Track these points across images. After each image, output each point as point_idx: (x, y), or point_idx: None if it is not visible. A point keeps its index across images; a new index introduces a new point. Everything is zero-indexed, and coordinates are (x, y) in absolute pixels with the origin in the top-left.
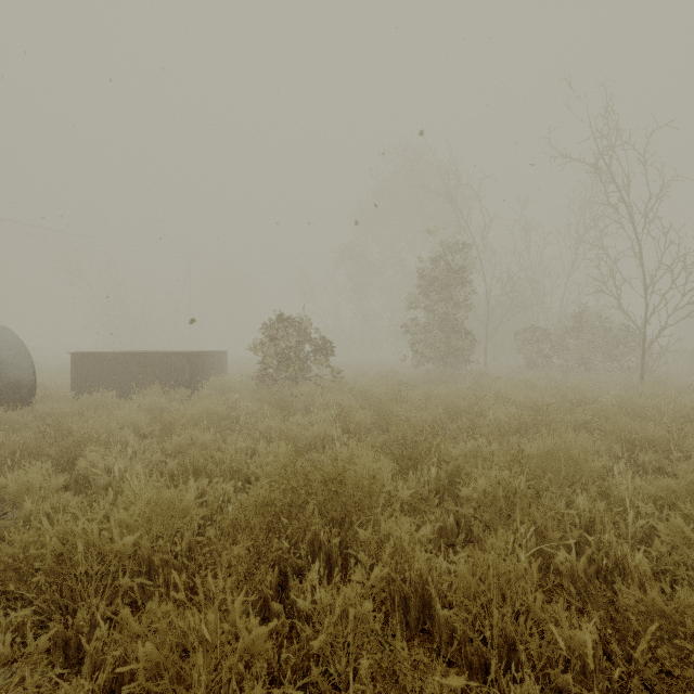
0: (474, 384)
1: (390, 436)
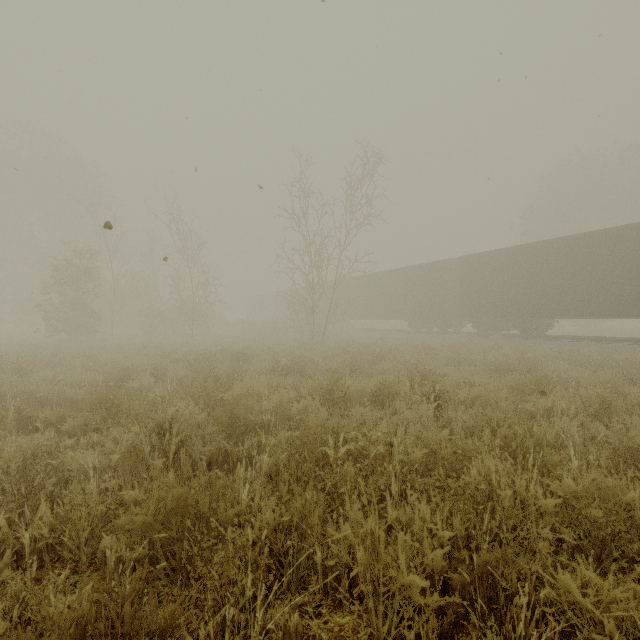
0: (97, 345)
1: (37, 362)
